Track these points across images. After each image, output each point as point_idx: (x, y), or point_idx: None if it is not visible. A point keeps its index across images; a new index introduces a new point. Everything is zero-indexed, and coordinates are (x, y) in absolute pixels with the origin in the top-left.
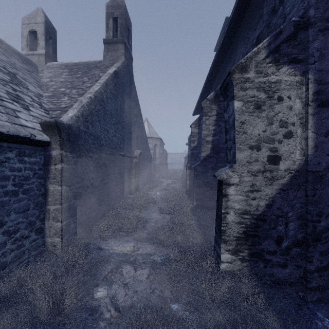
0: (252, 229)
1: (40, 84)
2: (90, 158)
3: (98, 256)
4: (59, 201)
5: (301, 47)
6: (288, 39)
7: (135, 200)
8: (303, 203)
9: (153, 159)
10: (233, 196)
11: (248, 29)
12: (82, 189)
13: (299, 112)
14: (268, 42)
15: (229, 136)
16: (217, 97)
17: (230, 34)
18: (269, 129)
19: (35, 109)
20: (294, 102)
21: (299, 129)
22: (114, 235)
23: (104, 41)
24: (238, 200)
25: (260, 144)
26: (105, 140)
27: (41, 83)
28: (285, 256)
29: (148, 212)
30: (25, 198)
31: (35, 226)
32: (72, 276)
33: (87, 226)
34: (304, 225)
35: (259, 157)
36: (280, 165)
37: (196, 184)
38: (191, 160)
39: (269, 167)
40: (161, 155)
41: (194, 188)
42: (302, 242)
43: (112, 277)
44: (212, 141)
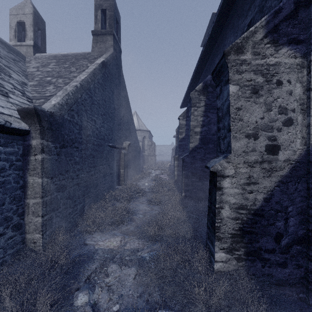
0: (248, 225)
1: (26, 73)
2: (76, 149)
3: (82, 254)
4: (39, 195)
5: (302, 26)
6: (287, 18)
7: (124, 191)
8: (304, 197)
9: (142, 151)
10: (228, 189)
11: (238, 17)
12: (66, 181)
13: (300, 97)
14: (266, 21)
15: (223, 125)
16: (206, 88)
17: (219, 23)
18: (267, 116)
19: (15, 96)
20: (295, 86)
21: (300, 116)
22: (101, 228)
23: (92, 33)
24: (234, 193)
25: (258, 132)
26: (92, 130)
27: (27, 72)
28: (285, 254)
29: (136, 203)
30: (0, 192)
31: (12, 222)
32: (49, 280)
33: (72, 220)
34: (305, 220)
35: (256, 146)
36: (279, 155)
37: (185, 175)
38: (179, 151)
39: (267, 157)
40: (150, 147)
41: (183, 179)
42: (302, 239)
43: (95, 278)
44: (200, 132)
